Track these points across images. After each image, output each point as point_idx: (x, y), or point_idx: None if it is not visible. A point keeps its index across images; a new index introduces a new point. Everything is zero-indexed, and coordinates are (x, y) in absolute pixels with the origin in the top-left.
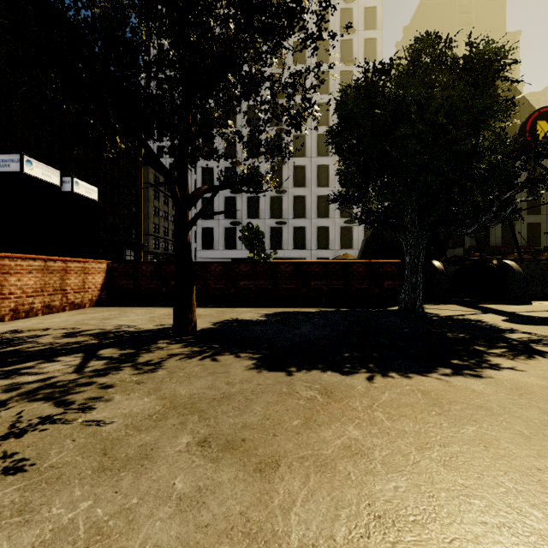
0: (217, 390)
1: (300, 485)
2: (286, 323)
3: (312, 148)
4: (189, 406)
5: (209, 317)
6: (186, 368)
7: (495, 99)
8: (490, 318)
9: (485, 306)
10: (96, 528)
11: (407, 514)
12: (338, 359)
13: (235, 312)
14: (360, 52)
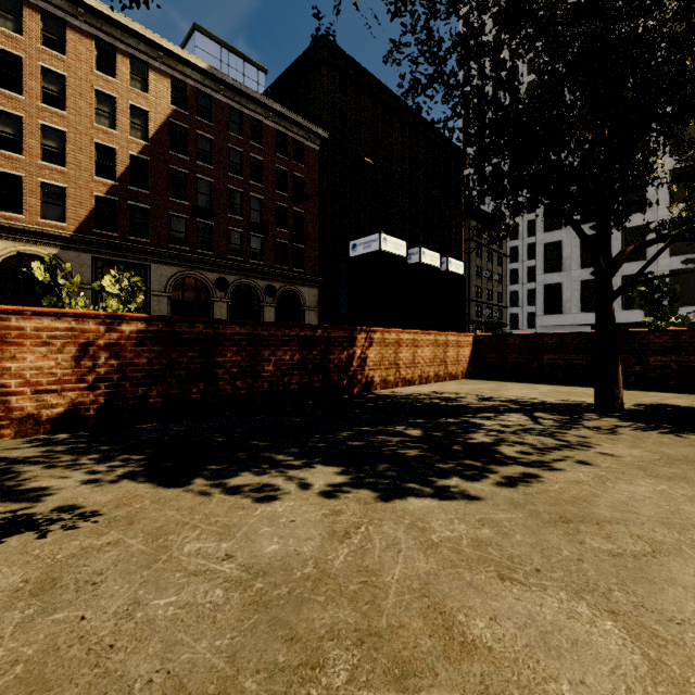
0: None
1: None
2: None
3: None
4: (692, 462)
5: None
6: (650, 437)
7: None
8: None
9: None
10: (687, 496)
11: None
12: None
13: (652, 397)
14: None
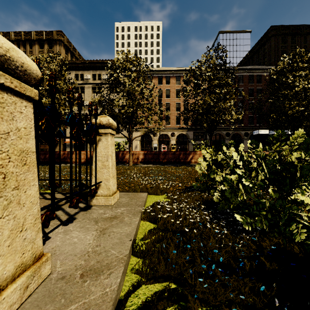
0: None
1: None
2: None
3: None
4: None
5: None
6: None
7: None
8: None
9: None
10: None
11: None
12: None
13: None
14: None
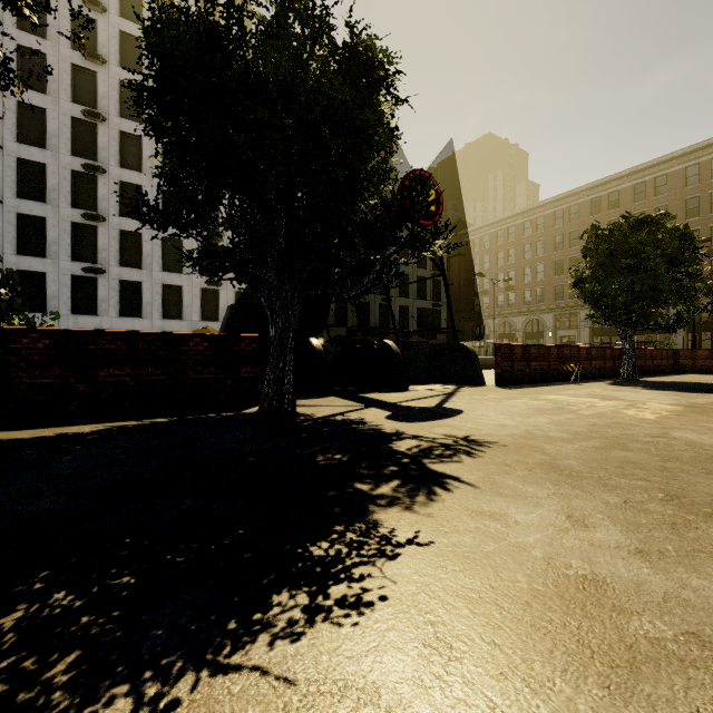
0: None
1: None
2: None
3: (154, 162)
4: None
5: None
6: None
7: (379, 117)
8: (373, 415)
9: (368, 397)
10: None
11: None
12: None
13: None
14: None
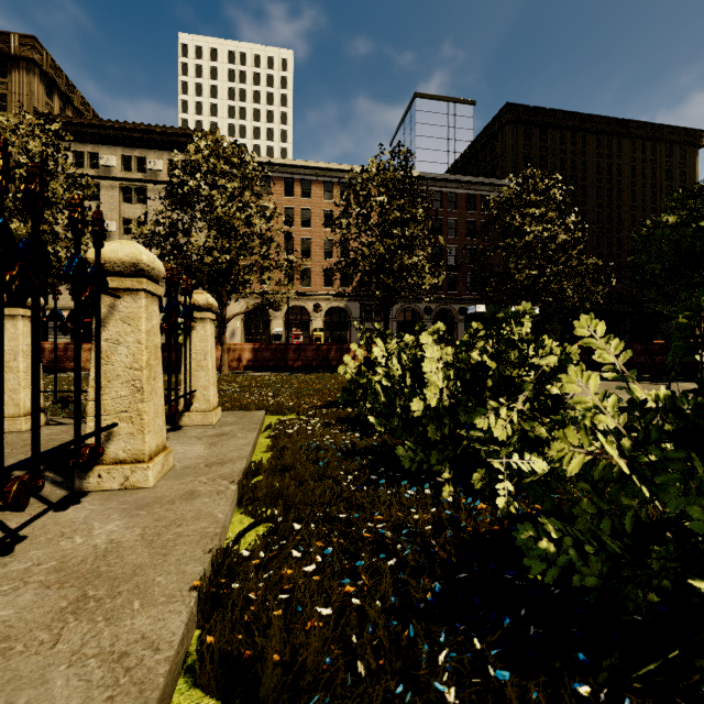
0: None
1: None
2: None
3: None
4: None
5: None
6: None
7: None
8: None
9: None
10: None
11: None
12: None
13: None
14: None
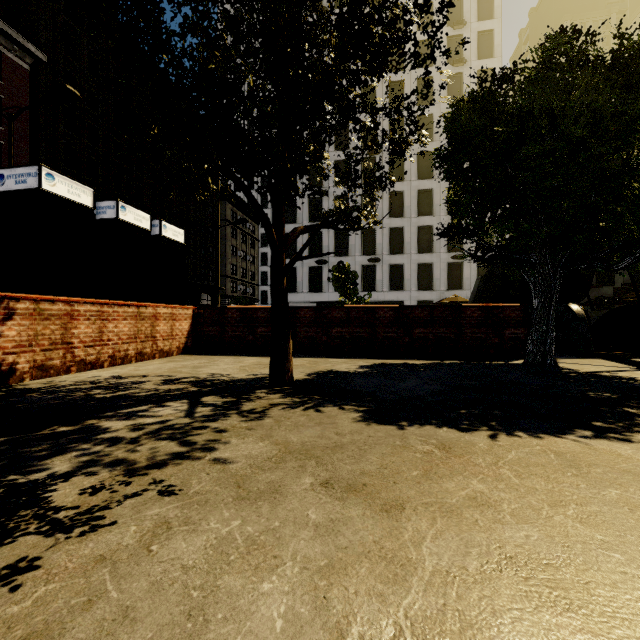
0: (328, 439)
1: (427, 526)
2: (388, 375)
3: (411, 170)
4: (304, 452)
5: (302, 367)
6: (291, 418)
7: None
8: None
9: None
10: (251, 540)
11: (539, 558)
12: (454, 415)
13: (328, 363)
14: (473, 49)
